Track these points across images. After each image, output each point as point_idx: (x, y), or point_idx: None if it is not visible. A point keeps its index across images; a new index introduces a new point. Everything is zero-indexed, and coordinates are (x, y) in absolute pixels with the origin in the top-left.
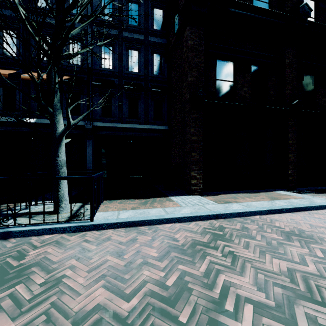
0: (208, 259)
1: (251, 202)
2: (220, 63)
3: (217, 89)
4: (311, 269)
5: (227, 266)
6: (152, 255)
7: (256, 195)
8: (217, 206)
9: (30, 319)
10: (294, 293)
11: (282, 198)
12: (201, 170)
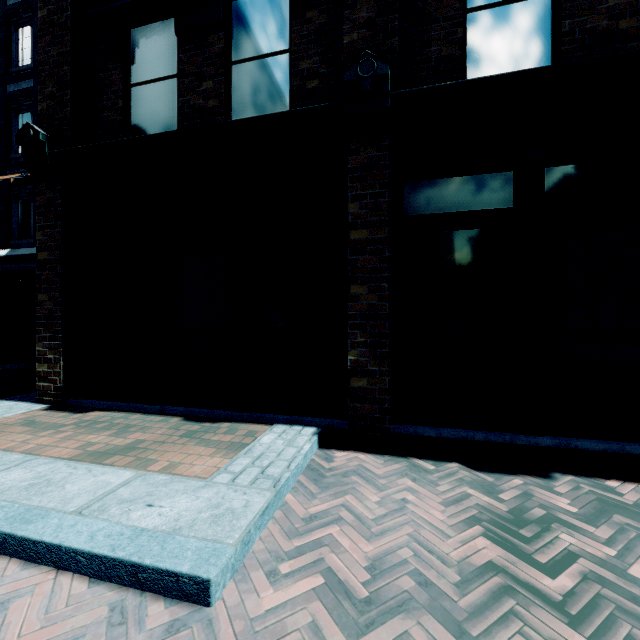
0: None
1: None
2: (142, 35)
3: (134, 113)
4: None
5: None
6: None
7: (164, 429)
8: None
9: None
10: None
11: (154, 458)
12: (58, 339)
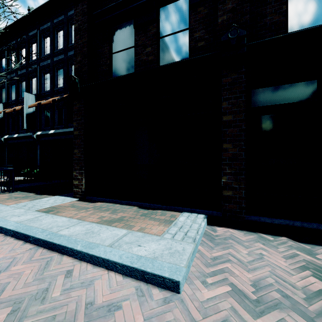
0: None
1: (57, 218)
2: (117, 30)
3: (114, 66)
4: None
5: None
6: None
7: (131, 211)
8: (18, 212)
9: None
10: None
11: (132, 224)
12: (82, 169)
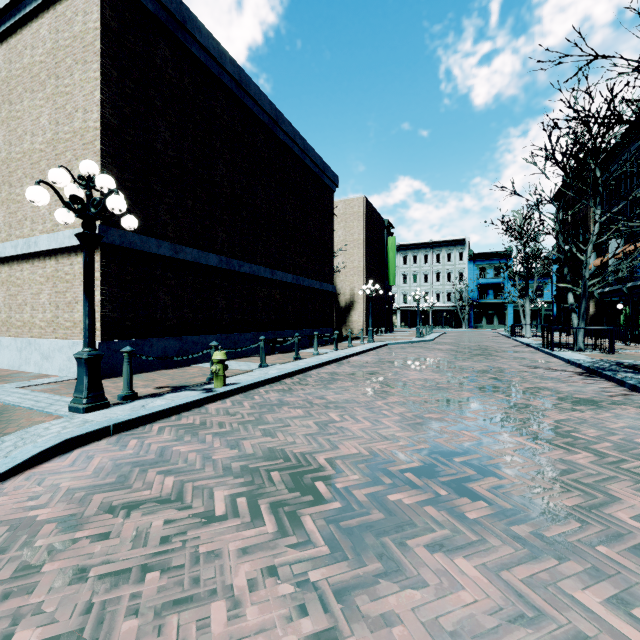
0: (635, 461)
1: None
2: None
3: None
4: (618, 515)
5: (615, 464)
6: (636, 439)
7: None
8: None
9: (539, 406)
10: (555, 471)
11: None
12: None
